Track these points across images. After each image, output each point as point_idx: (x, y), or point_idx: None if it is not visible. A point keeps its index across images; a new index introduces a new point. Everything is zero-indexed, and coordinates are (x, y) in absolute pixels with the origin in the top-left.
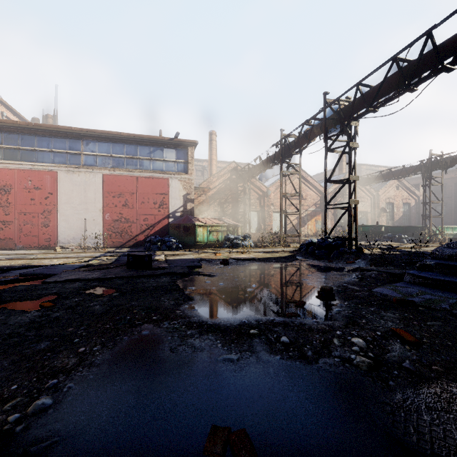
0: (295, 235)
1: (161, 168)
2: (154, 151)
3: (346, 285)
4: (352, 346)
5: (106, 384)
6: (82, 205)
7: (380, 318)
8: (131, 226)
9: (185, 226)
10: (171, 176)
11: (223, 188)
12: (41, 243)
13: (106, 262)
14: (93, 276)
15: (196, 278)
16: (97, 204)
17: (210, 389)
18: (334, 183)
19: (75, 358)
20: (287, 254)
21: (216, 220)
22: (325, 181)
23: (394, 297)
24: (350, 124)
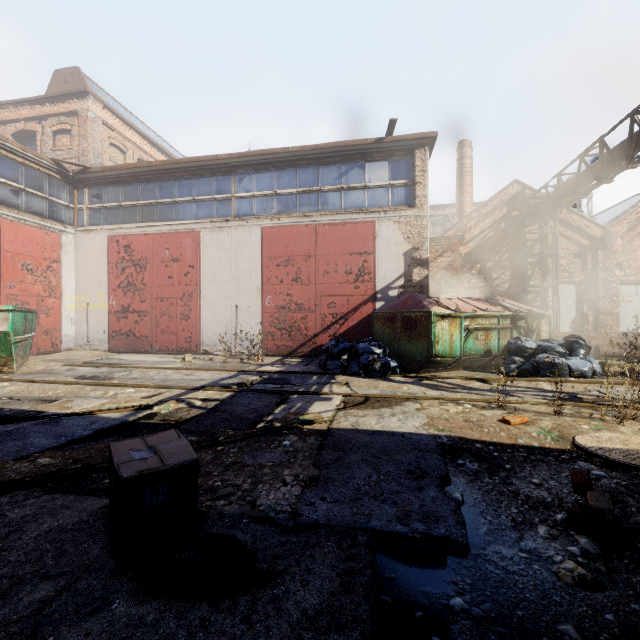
0: None
1: (359, 202)
2: (347, 172)
3: None
4: None
5: None
6: (232, 282)
7: None
8: (305, 318)
9: (405, 316)
10: (378, 215)
11: (491, 240)
12: (180, 344)
13: (186, 413)
14: None
15: None
16: (253, 280)
17: None
18: None
19: None
20: None
21: (482, 302)
22: None
23: None
24: None
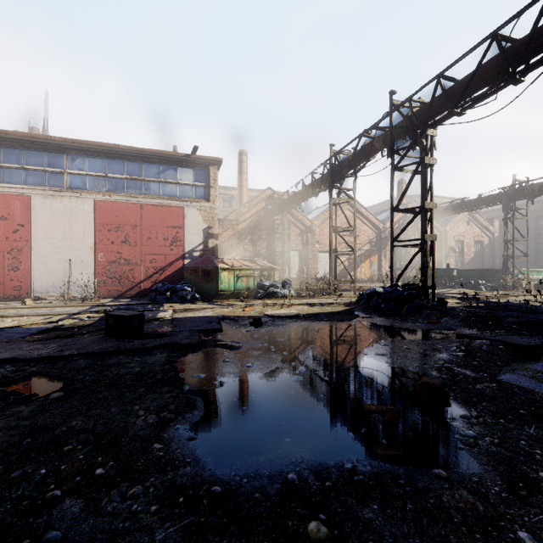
0: (348, 281)
1: (173, 193)
2: (165, 171)
3: (451, 368)
4: None
5: None
6: (66, 241)
7: None
8: (133, 270)
9: (204, 269)
10: (186, 203)
11: (256, 222)
12: (7, 292)
13: (85, 322)
14: (41, 353)
15: (209, 354)
16: (87, 240)
17: None
18: (403, 212)
19: None
20: (342, 308)
21: (247, 261)
22: (392, 210)
23: None
24: (425, 133)
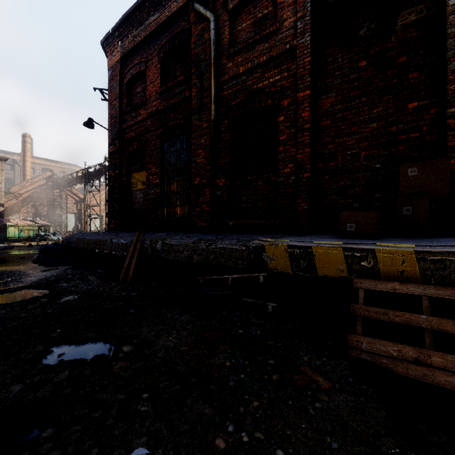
0: None
1: None
2: None
3: None
4: None
5: None
6: None
7: None
8: None
9: None
10: None
11: (38, 193)
12: None
13: None
14: None
15: (11, 250)
16: None
17: (17, 257)
18: None
19: None
20: None
21: (28, 221)
22: (106, 202)
23: None
24: None
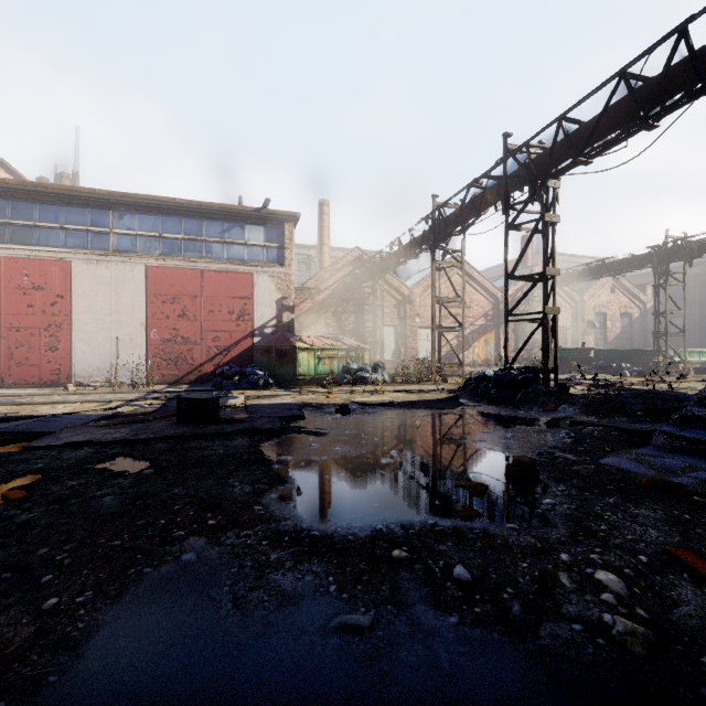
0: (455, 364)
1: (240, 256)
2: (230, 229)
3: (553, 452)
4: (599, 592)
5: (78, 703)
6: (112, 315)
7: (631, 521)
8: (191, 350)
9: (279, 349)
10: (256, 268)
11: (341, 290)
12: (44, 377)
13: (146, 409)
14: (116, 437)
15: (293, 439)
16: (137, 314)
17: None
18: (520, 280)
19: (30, 627)
20: (444, 395)
21: (330, 340)
22: (506, 277)
23: (643, 475)
24: (546, 184)
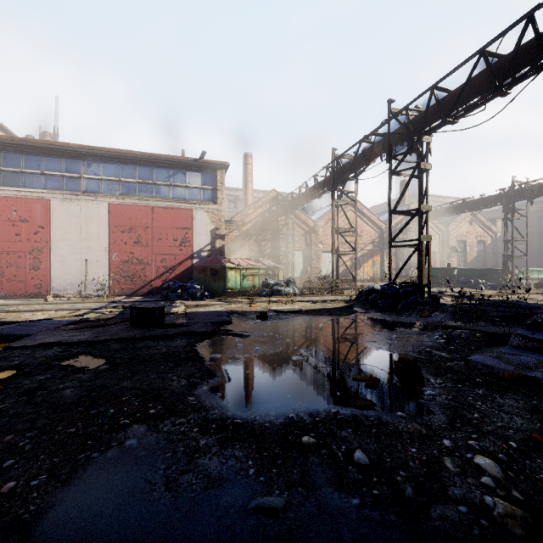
0: (350, 280)
1: (182, 196)
2: (174, 175)
3: (430, 351)
4: (479, 475)
5: None
6: (82, 242)
7: (498, 410)
8: (144, 269)
9: (212, 268)
10: (195, 206)
11: (261, 223)
12: (28, 290)
13: (107, 316)
14: (80, 338)
15: (222, 340)
16: (101, 241)
17: None
18: (400, 214)
19: None
20: (342, 304)
21: (252, 261)
22: (390, 212)
23: (504, 370)
24: (421, 140)
